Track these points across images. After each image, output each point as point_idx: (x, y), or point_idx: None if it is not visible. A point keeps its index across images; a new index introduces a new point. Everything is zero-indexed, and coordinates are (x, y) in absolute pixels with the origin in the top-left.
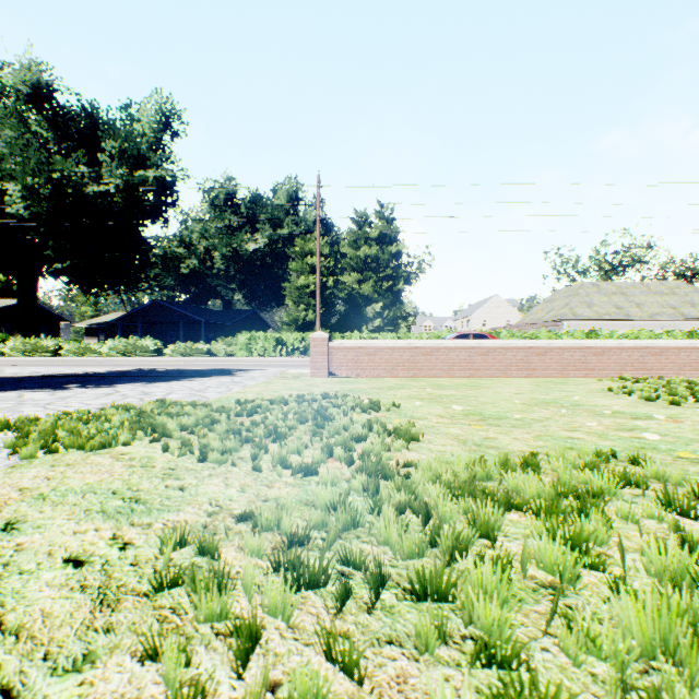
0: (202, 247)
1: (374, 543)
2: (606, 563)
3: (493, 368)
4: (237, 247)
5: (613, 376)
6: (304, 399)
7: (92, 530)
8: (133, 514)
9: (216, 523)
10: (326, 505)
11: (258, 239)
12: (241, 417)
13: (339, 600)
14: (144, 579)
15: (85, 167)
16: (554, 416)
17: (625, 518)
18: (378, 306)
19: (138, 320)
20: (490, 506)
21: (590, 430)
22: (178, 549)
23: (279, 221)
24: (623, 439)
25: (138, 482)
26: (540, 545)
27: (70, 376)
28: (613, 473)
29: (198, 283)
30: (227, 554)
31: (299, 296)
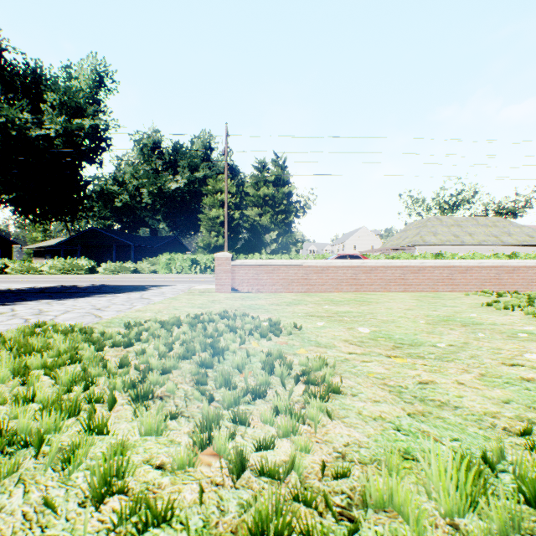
0: (133, 185)
1: None
2: None
3: (375, 284)
4: (161, 185)
5: (474, 290)
6: (200, 319)
7: None
8: None
9: None
10: None
11: (178, 180)
12: (118, 348)
13: None
14: None
15: (29, 114)
16: (470, 340)
17: None
18: (274, 234)
19: (77, 244)
20: None
21: (533, 364)
22: None
23: (195, 166)
24: None
25: None
26: None
27: None
28: None
29: (129, 214)
30: None
31: (211, 225)
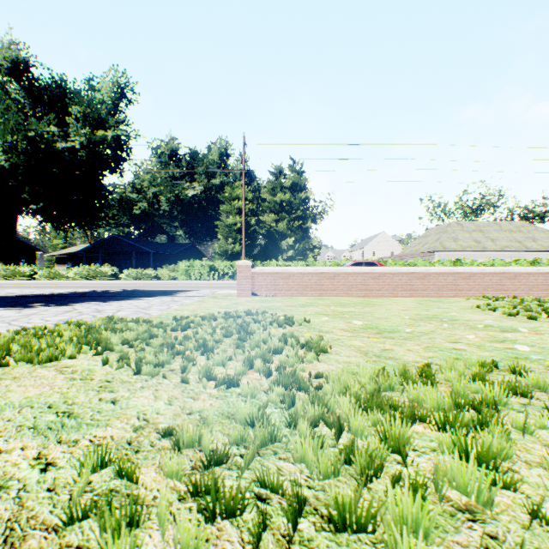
0: (151, 193)
1: (290, 460)
2: (514, 480)
3: (383, 289)
4: (179, 193)
5: (477, 295)
6: (230, 315)
7: (18, 448)
8: (63, 430)
9: (141, 439)
10: (245, 419)
11: (196, 187)
12: (176, 332)
13: (255, 535)
14: (57, 508)
15: (55, 127)
16: (437, 329)
17: (520, 429)
18: (291, 240)
19: (99, 251)
20: (399, 420)
21: (469, 342)
22: (99, 470)
23: (212, 172)
24: (498, 350)
25: (74, 395)
26: (452, 465)
27: (39, 296)
28: (502, 384)
29: (147, 221)
30: (147, 475)
31: (228, 232)
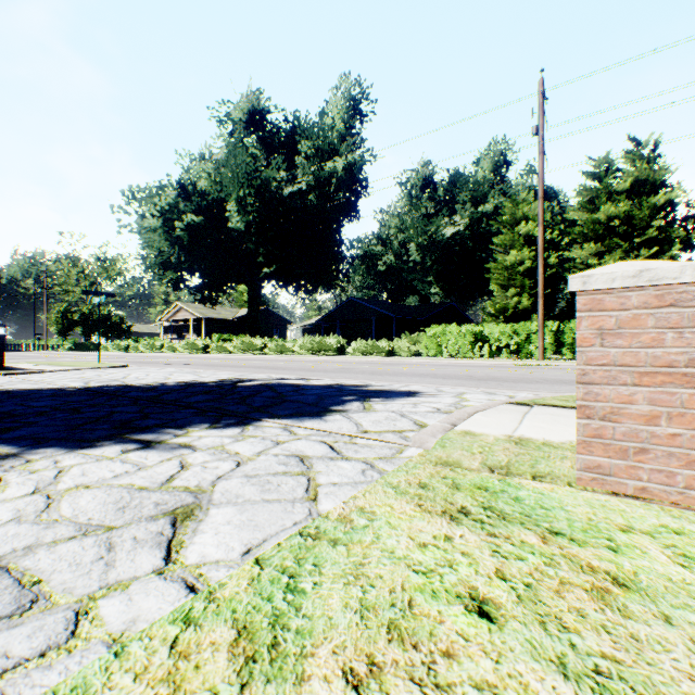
0: (398, 241)
1: None
2: None
3: None
4: (432, 233)
5: None
6: None
7: None
8: None
9: None
10: None
11: (456, 222)
12: None
13: None
14: None
15: (284, 173)
16: None
17: None
18: None
19: (336, 319)
20: None
21: None
22: None
23: (481, 196)
24: None
25: None
26: None
27: (99, 392)
28: None
29: (394, 279)
30: None
31: (508, 278)
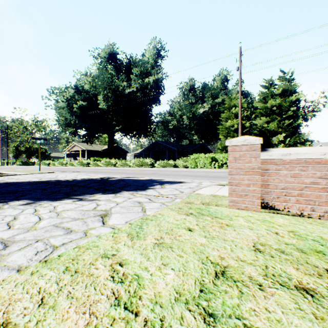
0: (178, 115)
1: None
2: None
3: None
4: (194, 111)
5: None
6: None
7: None
8: None
9: None
10: None
11: (204, 106)
12: None
13: None
14: None
15: (125, 82)
16: None
17: None
18: (281, 136)
19: (150, 150)
20: None
21: None
22: None
23: (216, 95)
24: None
25: None
26: None
27: (49, 182)
28: None
29: (176, 132)
30: None
31: (227, 132)
